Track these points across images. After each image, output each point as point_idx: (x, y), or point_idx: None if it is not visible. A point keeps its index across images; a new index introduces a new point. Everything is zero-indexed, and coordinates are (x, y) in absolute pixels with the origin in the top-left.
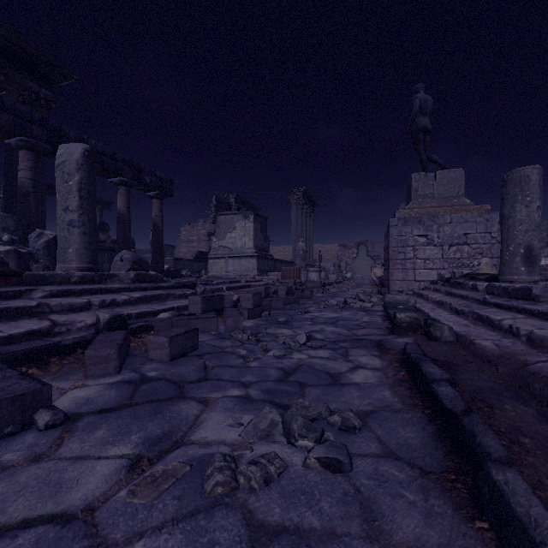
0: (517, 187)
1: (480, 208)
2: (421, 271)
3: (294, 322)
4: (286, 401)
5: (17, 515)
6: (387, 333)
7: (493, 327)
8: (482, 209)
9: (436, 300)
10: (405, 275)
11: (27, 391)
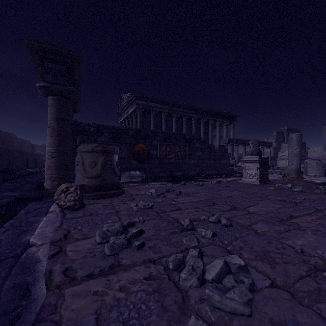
0: None
1: None
2: None
3: None
4: None
5: None
6: None
7: None
8: None
9: None
10: None
11: None
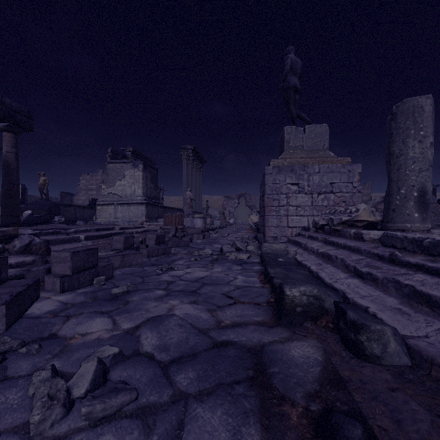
0: (410, 119)
1: (343, 160)
2: (294, 217)
3: (137, 293)
4: None
5: None
6: (270, 318)
7: None
8: (344, 161)
9: (319, 252)
10: (279, 221)
11: None
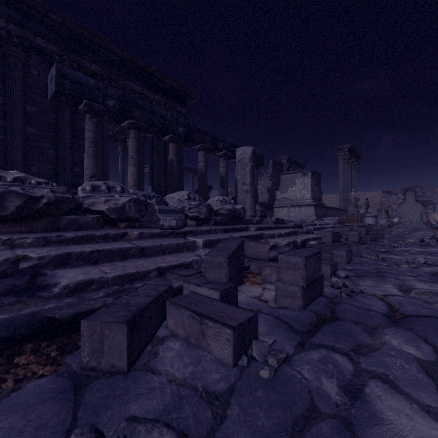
0: None
1: None
2: None
3: (394, 252)
4: None
5: (381, 294)
6: None
7: None
8: None
9: None
10: None
11: (334, 263)
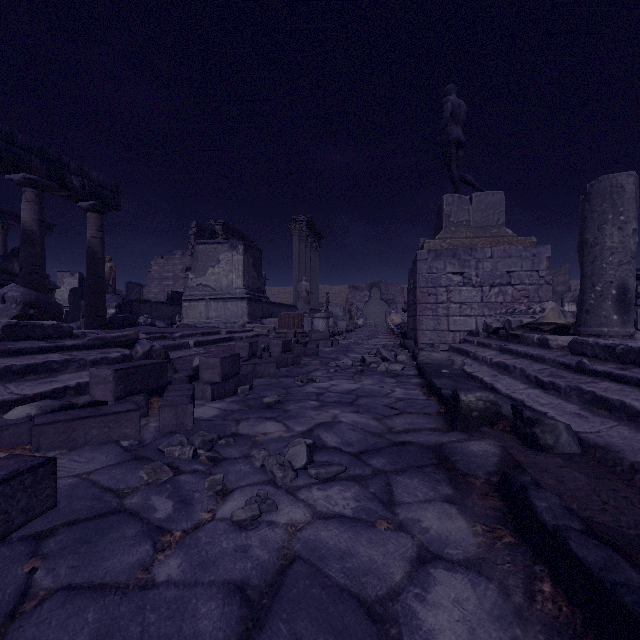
0: (607, 201)
1: (525, 240)
2: (456, 318)
3: (290, 403)
4: None
5: None
6: (443, 425)
7: None
8: (527, 241)
9: (493, 362)
10: (436, 323)
11: None
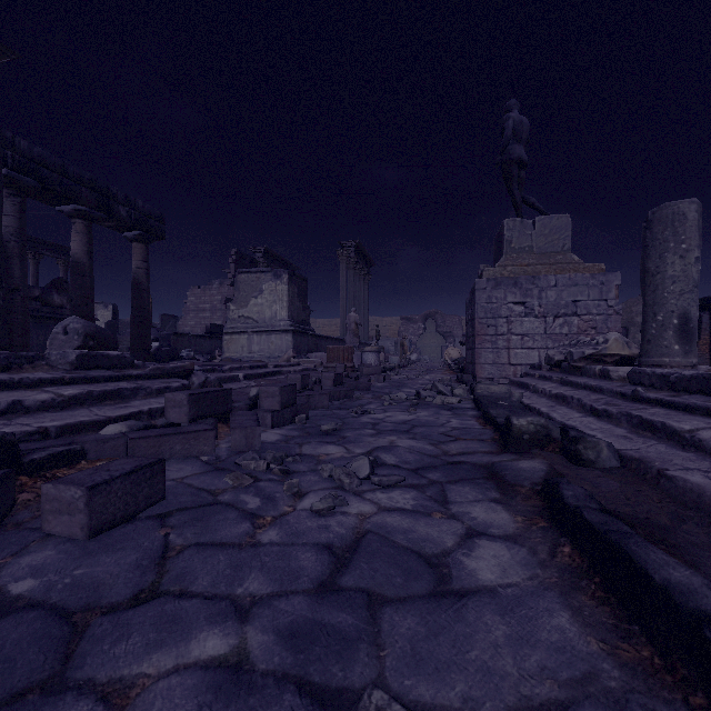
0: (668, 229)
1: (593, 267)
2: (518, 351)
3: (347, 431)
4: (337, 671)
5: None
6: (496, 449)
7: (680, 443)
8: (595, 268)
9: (552, 394)
10: (496, 356)
11: None
